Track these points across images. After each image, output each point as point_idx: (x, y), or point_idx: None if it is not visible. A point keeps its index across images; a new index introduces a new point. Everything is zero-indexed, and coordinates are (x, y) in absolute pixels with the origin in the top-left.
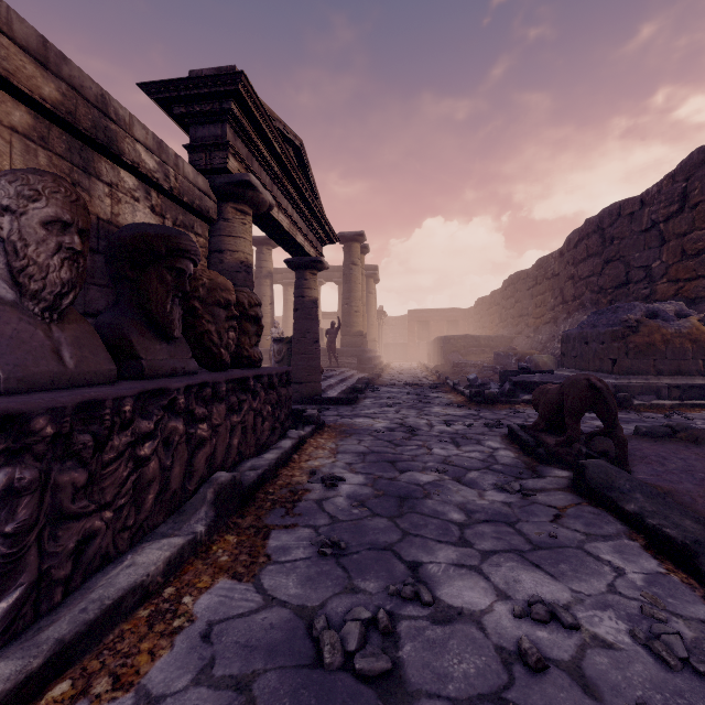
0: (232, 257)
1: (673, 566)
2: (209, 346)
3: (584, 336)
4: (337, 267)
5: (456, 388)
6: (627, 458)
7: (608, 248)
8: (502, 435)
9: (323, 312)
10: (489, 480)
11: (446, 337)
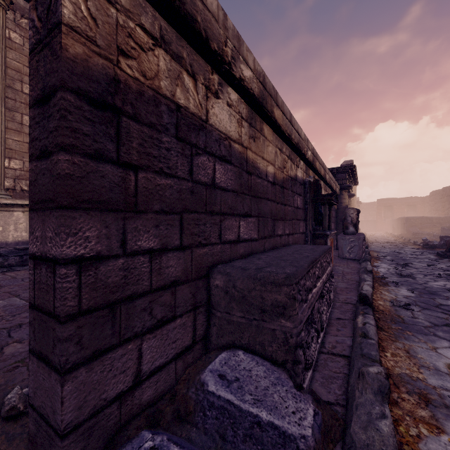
0: (344, 204)
1: None
2: (356, 228)
3: None
4: None
5: (415, 243)
6: None
7: None
8: (434, 255)
9: None
10: (426, 259)
11: (408, 218)
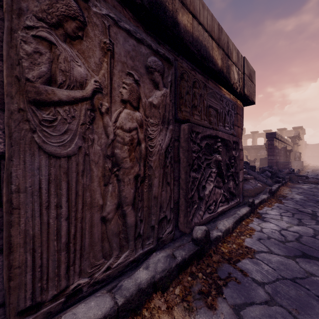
0: (295, 150)
1: None
2: (299, 159)
3: None
4: (286, 130)
5: None
6: None
7: None
8: None
9: None
10: None
11: None
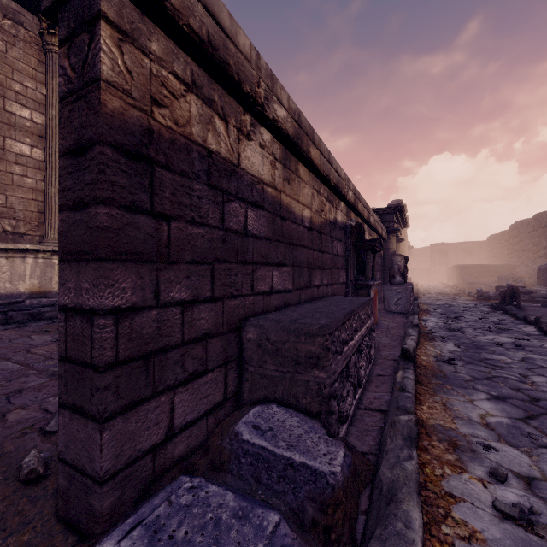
0: (391, 250)
1: (513, 317)
2: (404, 277)
3: (546, 269)
4: None
5: (470, 294)
6: (520, 307)
7: None
8: (488, 307)
9: None
10: (479, 312)
11: (463, 266)
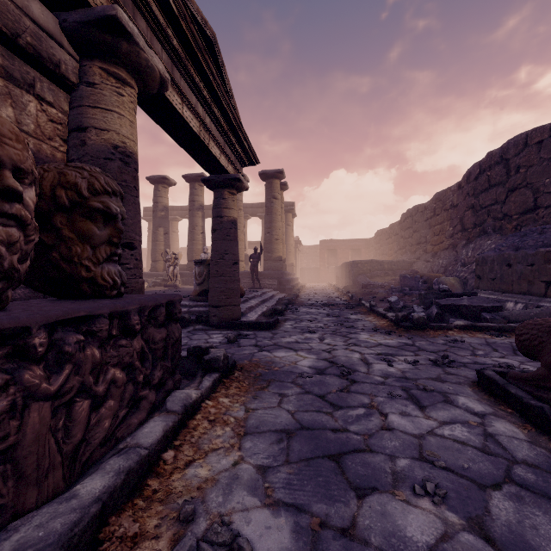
0: (100, 137)
1: None
2: None
3: (505, 258)
4: (261, 203)
5: (375, 310)
6: None
7: (513, 176)
8: (470, 383)
9: (249, 242)
10: None
11: (354, 262)
